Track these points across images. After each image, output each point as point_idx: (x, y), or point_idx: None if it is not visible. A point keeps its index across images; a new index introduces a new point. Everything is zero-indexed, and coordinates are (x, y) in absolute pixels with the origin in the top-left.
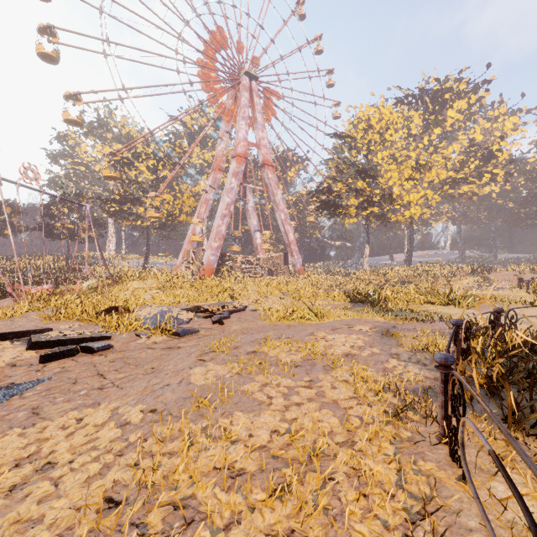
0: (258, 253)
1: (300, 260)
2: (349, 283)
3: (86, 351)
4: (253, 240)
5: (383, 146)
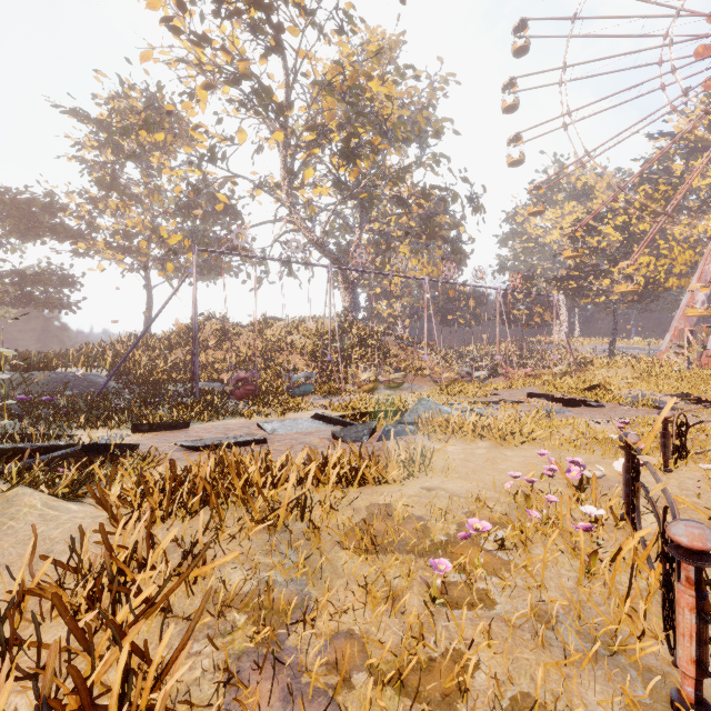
0: None
1: None
2: None
3: (587, 406)
4: None
5: None
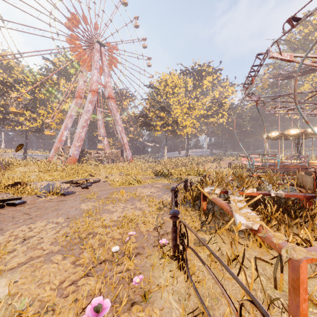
0: (105, 149)
1: (130, 154)
2: (156, 166)
3: (10, 205)
4: (102, 141)
5: (174, 95)
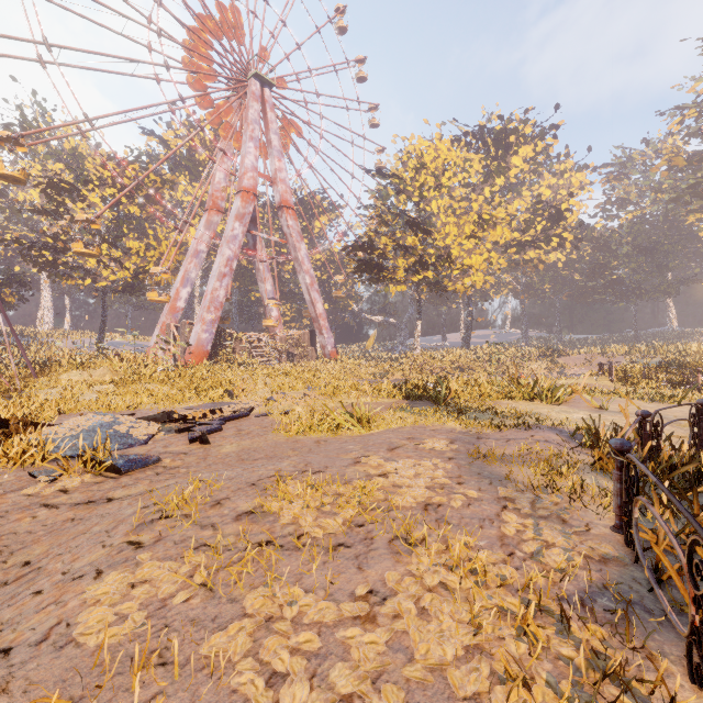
0: (273, 330)
1: (332, 340)
2: (397, 370)
3: None
4: (267, 312)
5: (439, 192)
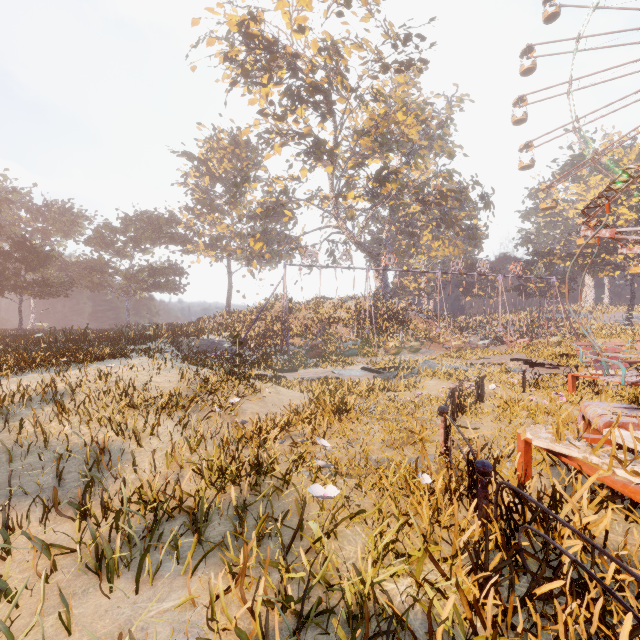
0: None
1: None
2: None
3: (546, 368)
4: None
5: None
